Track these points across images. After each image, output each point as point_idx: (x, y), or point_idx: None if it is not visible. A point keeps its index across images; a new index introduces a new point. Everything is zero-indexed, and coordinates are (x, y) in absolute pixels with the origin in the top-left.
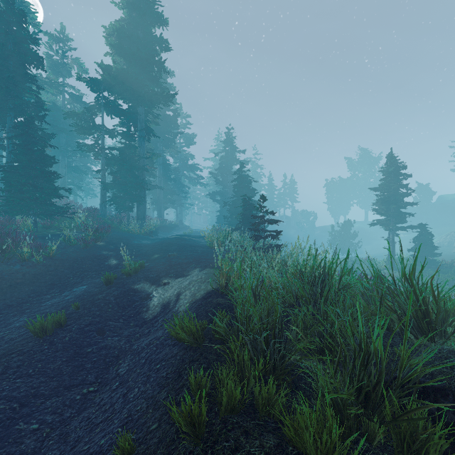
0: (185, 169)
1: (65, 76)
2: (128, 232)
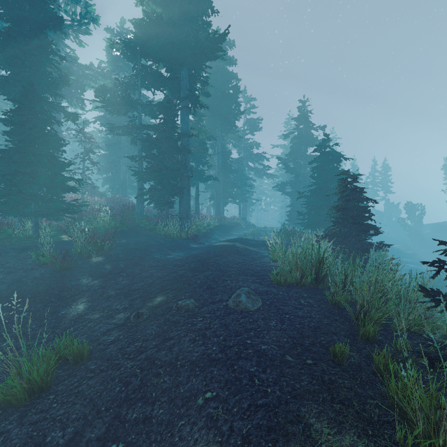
0: (250, 160)
1: (124, 70)
2: (164, 235)
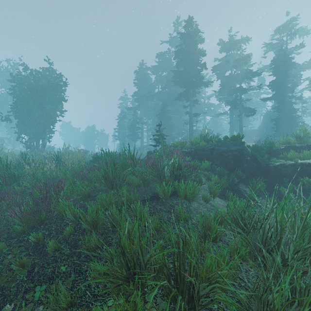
0: None
1: None
2: None
